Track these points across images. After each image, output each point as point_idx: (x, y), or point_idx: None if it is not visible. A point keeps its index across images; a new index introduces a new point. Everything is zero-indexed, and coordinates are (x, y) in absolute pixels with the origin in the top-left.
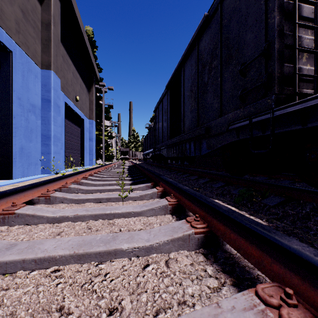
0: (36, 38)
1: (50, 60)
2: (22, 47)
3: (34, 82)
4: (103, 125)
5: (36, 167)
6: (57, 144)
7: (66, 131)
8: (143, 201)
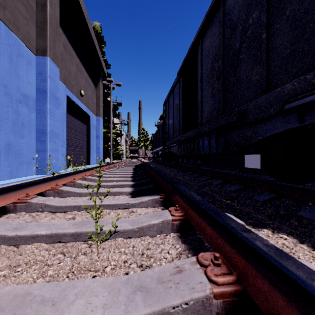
0: (28, 19)
1: (46, 45)
2: (9, 27)
3: (26, 69)
4: (110, 123)
5: (28, 167)
6: (55, 141)
7: (70, 127)
8: (144, 241)
